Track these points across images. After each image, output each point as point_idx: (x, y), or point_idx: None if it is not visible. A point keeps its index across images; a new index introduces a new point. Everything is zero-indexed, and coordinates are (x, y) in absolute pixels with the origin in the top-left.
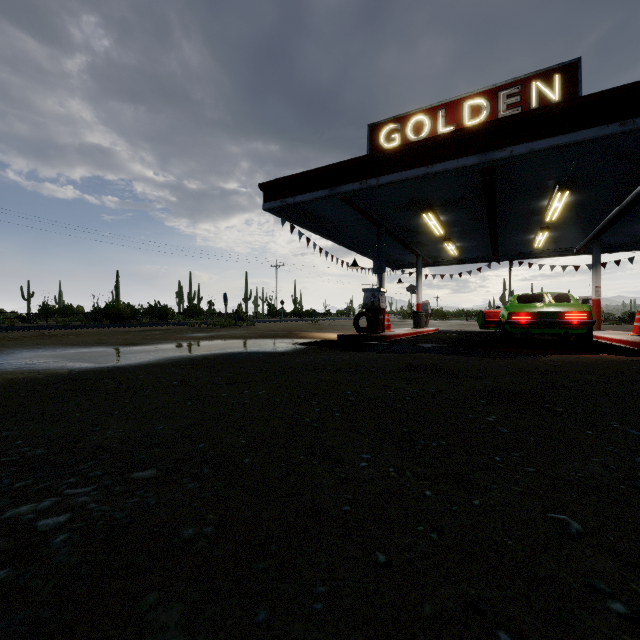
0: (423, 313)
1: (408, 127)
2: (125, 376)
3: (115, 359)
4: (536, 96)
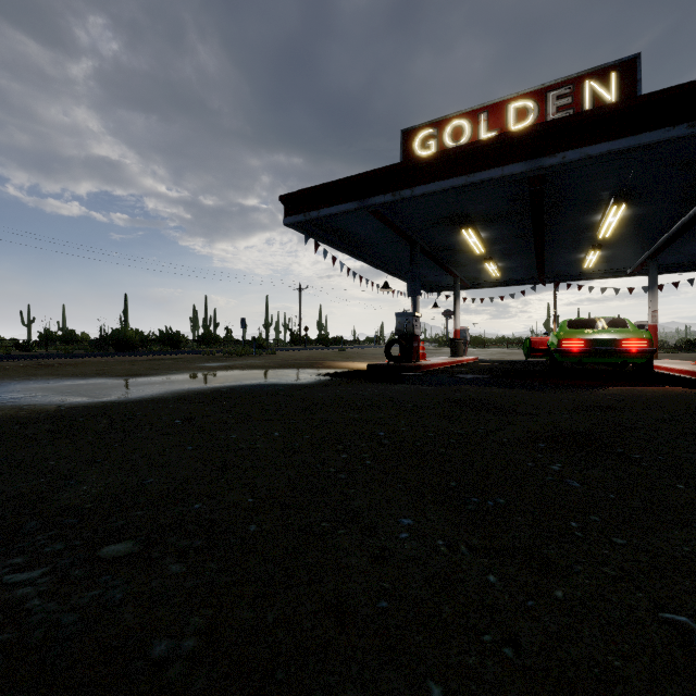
0: (461, 340)
1: (446, 133)
2: (121, 413)
3: (114, 392)
4: (590, 97)
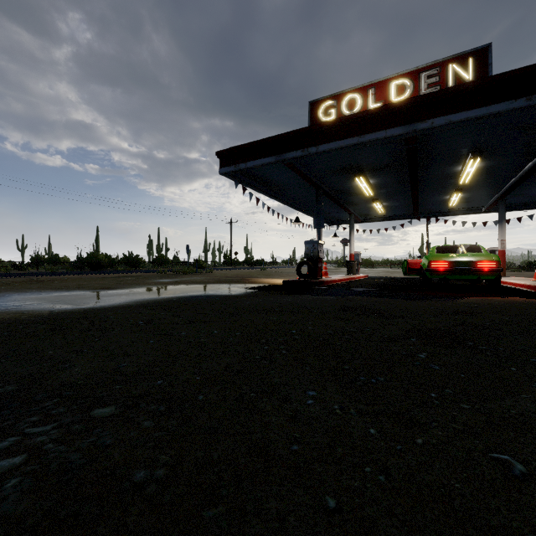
0: (355, 262)
1: (343, 103)
2: (98, 316)
3: (91, 301)
4: (452, 76)
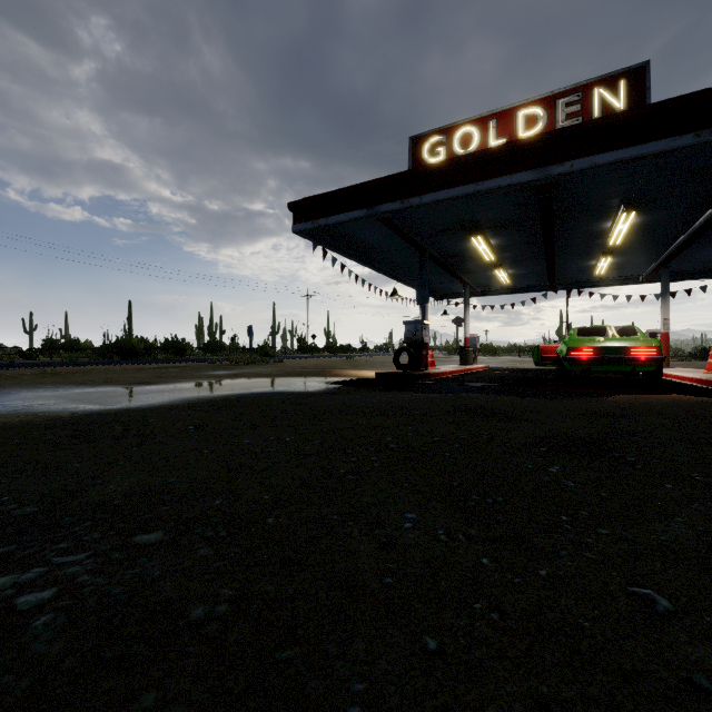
0: (471, 348)
1: (455, 139)
2: (134, 420)
3: (124, 400)
4: (599, 104)
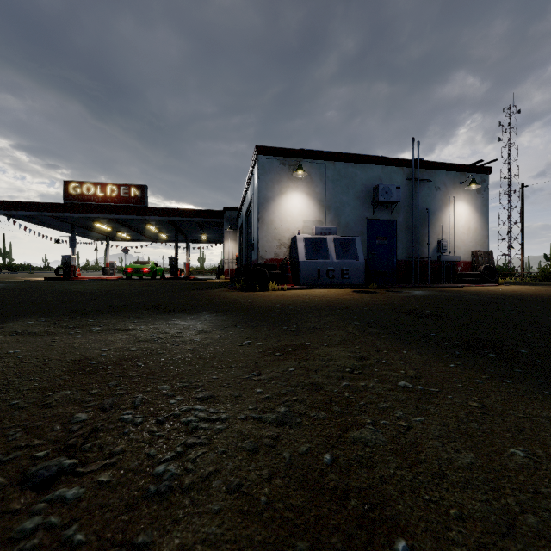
0: (109, 268)
1: (84, 187)
2: None
3: None
4: (134, 192)
